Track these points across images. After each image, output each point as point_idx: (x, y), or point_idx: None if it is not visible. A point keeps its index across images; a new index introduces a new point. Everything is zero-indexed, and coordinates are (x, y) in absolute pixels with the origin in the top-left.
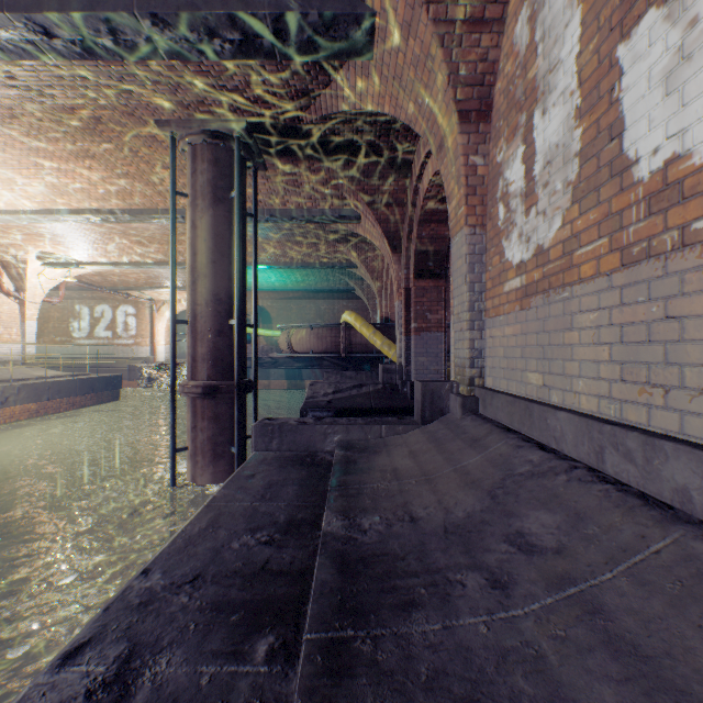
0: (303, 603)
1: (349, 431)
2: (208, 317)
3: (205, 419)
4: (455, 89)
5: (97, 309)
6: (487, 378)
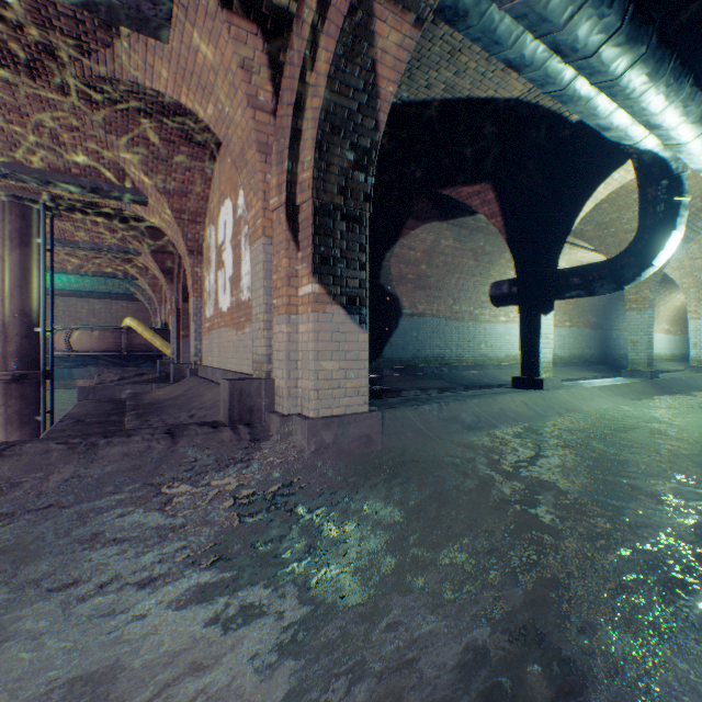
0: (125, 414)
1: (136, 388)
2: (16, 326)
3: (14, 398)
4: (187, 242)
5: None
6: (203, 361)
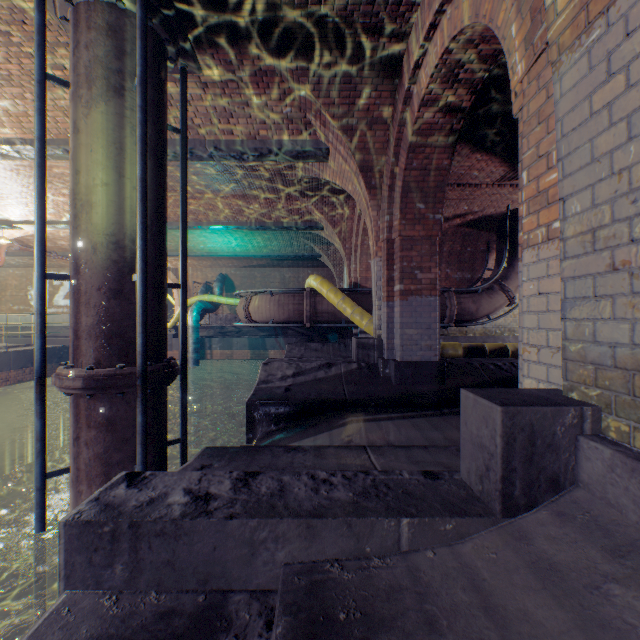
0: None
1: (316, 533)
2: (96, 270)
3: (92, 426)
4: None
5: None
6: None
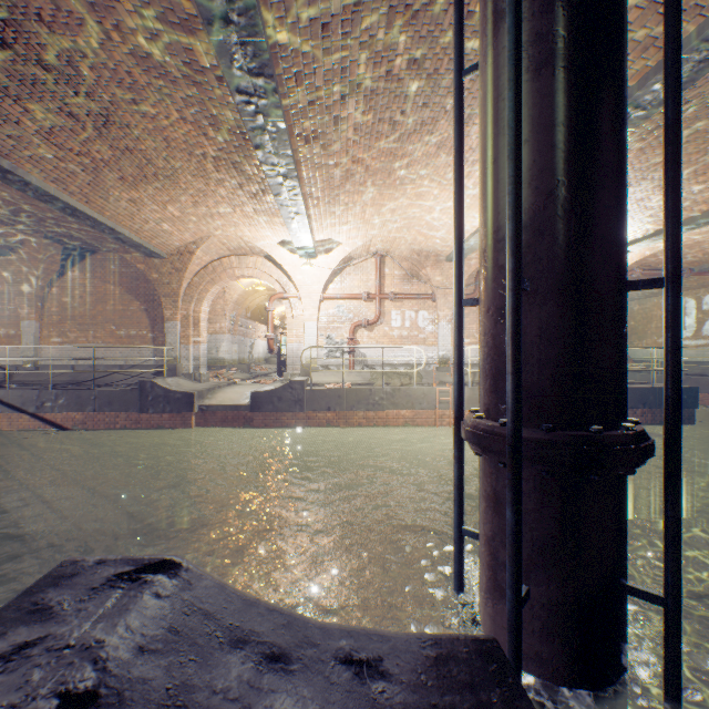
0: None
1: None
2: (485, 285)
3: (482, 494)
4: None
5: (703, 299)
6: None
